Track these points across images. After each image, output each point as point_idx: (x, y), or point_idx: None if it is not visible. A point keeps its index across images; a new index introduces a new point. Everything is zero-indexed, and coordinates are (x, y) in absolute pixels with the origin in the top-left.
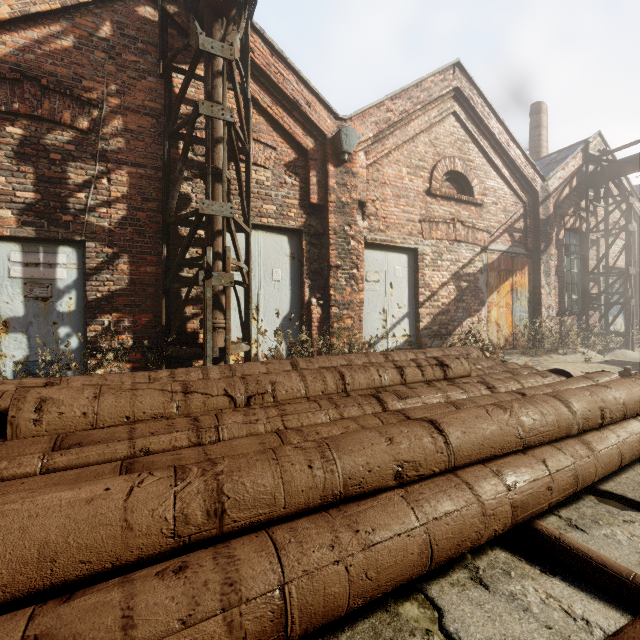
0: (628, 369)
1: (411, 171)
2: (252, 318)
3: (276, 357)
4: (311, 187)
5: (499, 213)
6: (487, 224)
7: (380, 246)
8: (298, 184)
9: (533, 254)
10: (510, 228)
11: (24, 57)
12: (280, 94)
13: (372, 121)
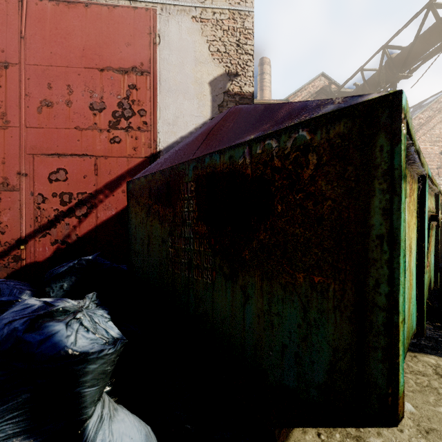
0: None
1: (431, 144)
2: None
3: None
4: None
5: None
6: None
7: None
8: None
9: None
10: None
11: None
12: None
13: None
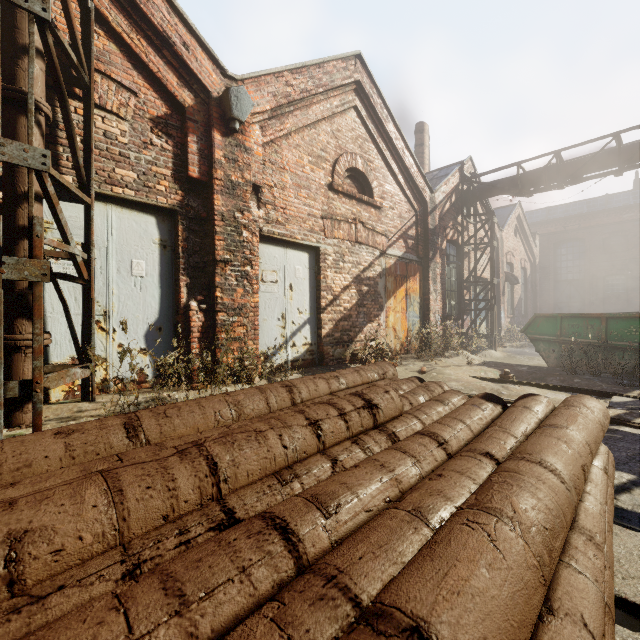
0: (508, 372)
1: (313, 160)
2: (98, 328)
3: (138, 381)
4: (190, 156)
5: (396, 218)
6: (385, 228)
7: (279, 241)
8: (171, 149)
9: (423, 261)
10: (405, 234)
11: None
12: (143, 20)
13: (269, 91)
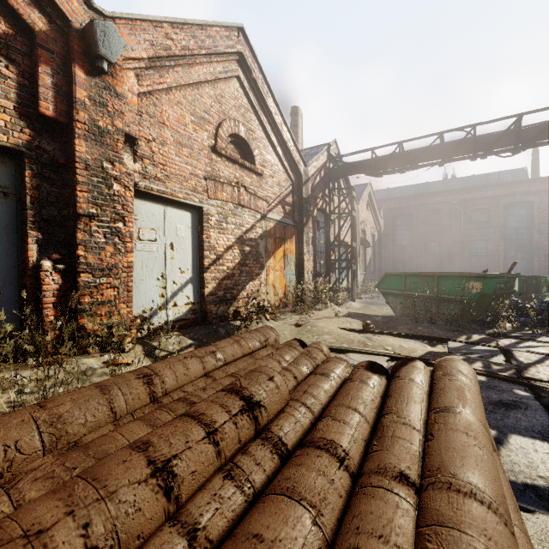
0: (369, 324)
1: (195, 120)
2: None
3: None
4: (41, 89)
5: (275, 186)
6: (266, 194)
7: (158, 198)
8: (14, 77)
9: (298, 226)
10: (283, 201)
11: None
12: None
13: (146, 38)
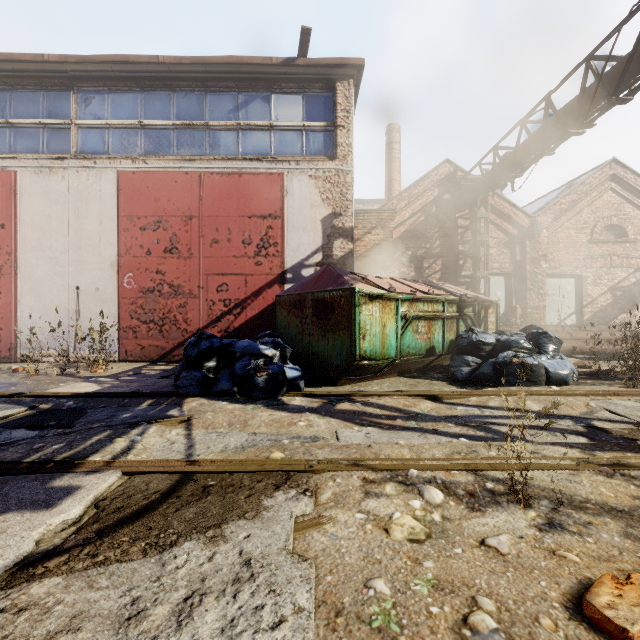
0: None
1: (577, 231)
2: None
3: None
4: (516, 253)
5: None
6: None
7: (556, 275)
8: (509, 252)
9: None
10: None
11: (411, 227)
12: (501, 213)
13: (551, 213)
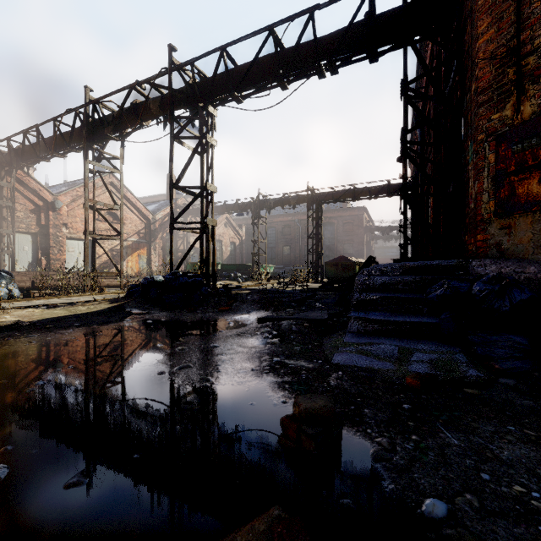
0: None
1: (89, 212)
2: (15, 264)
3: None
4: (42, 219)
5: (133, 227)
6: (127, 231)
7: (75, 239)
8: (36, 217)
9: (150, 242)
10: (138, 232)
11: None
12: (28, 186)
13: (70, 195)
